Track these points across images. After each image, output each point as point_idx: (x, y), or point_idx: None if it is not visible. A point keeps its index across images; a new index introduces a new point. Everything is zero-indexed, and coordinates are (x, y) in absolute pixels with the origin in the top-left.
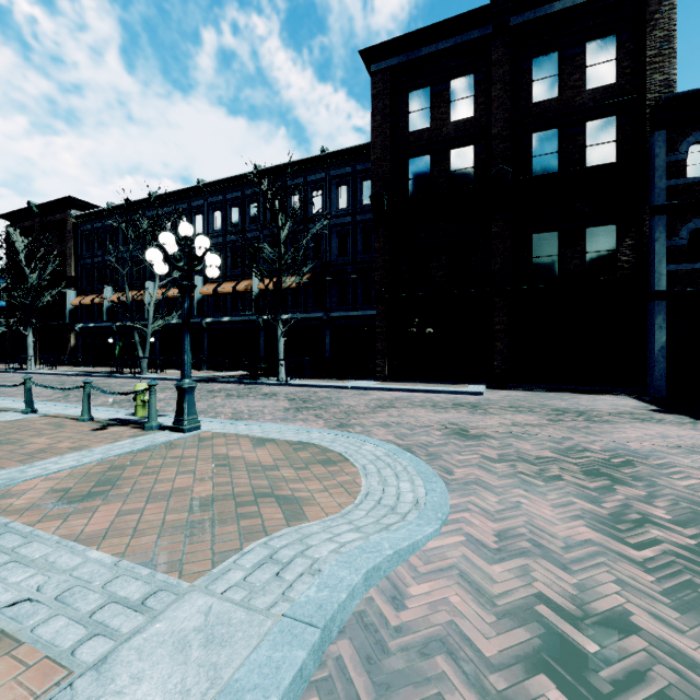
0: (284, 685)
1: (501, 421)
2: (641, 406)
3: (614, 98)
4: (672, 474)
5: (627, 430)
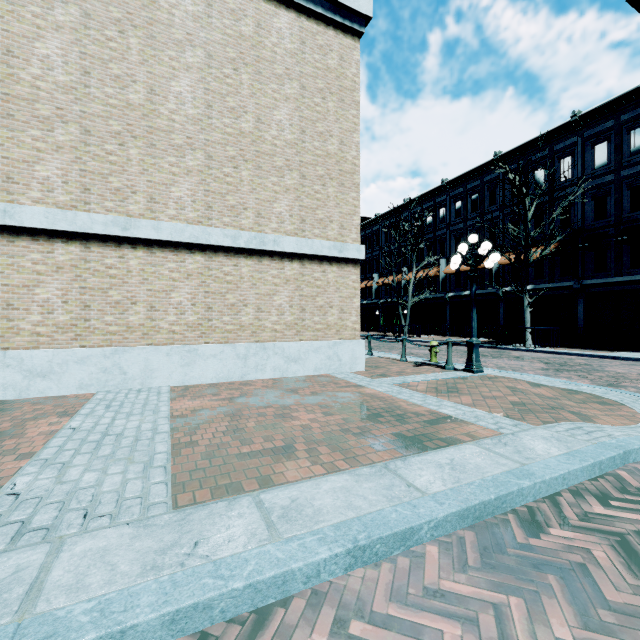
0: (606, 456)
1: None
2: None
3: None
4: None
5: None
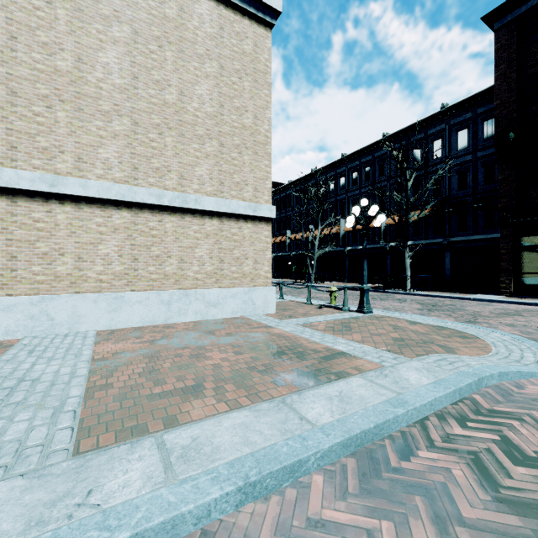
0: (465, 383)
1: None
2: None
3: None
4: None
5: None
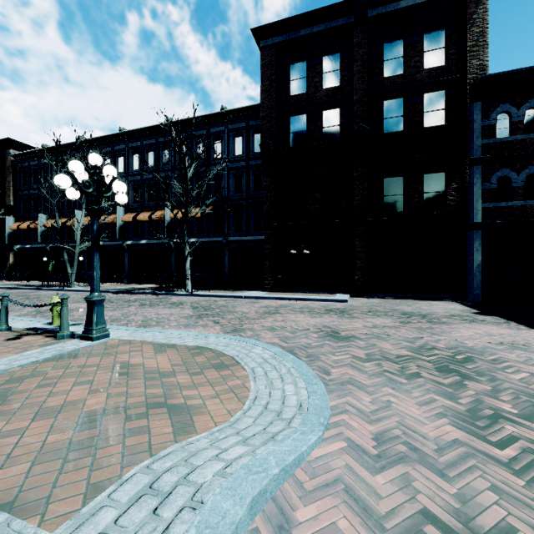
0: None
1: (364, 324)
2: (466, 309)
3: (443, 77)
4: (505, 368)
5: (461, 330)
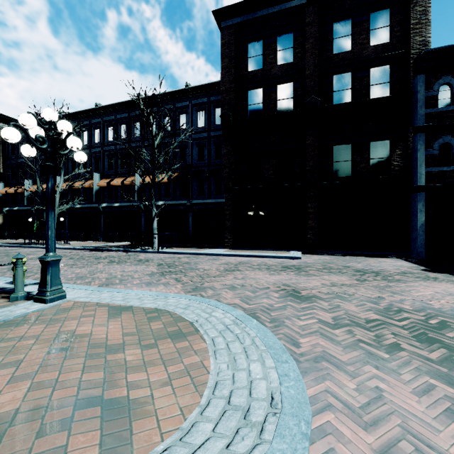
0: None
1: (322, 282)
2: (413, 266)
3: (388, 53)
4: None
5: (419, 288)
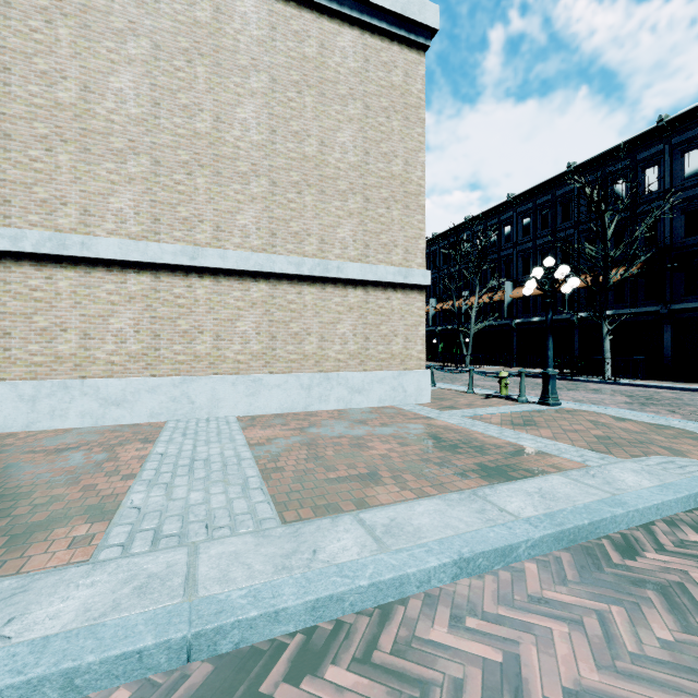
0: None
1: None
2: None
3: None
4: None
5: None
